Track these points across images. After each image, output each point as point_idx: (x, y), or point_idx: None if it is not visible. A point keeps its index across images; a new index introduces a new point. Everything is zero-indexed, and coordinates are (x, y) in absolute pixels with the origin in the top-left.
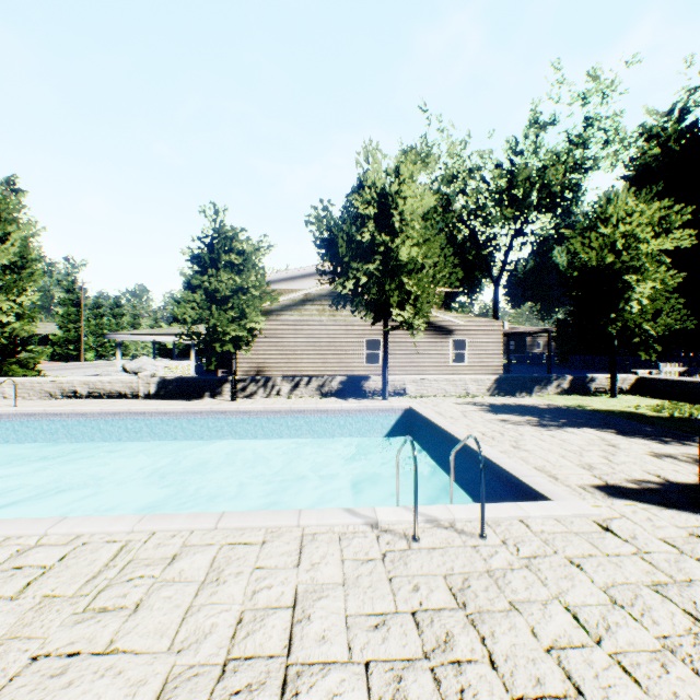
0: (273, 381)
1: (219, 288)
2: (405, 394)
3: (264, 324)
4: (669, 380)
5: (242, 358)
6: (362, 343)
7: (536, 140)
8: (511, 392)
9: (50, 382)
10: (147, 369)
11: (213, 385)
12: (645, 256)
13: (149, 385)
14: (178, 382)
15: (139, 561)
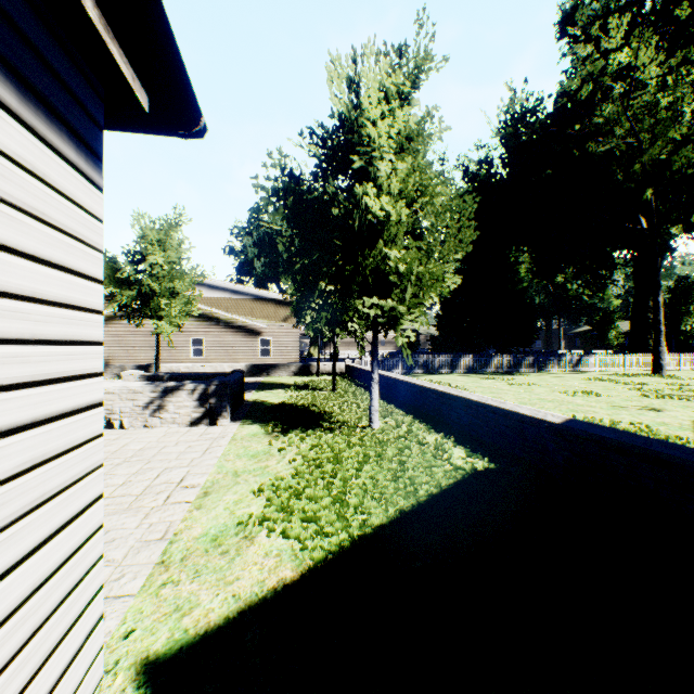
0: None
1: None
2: None
3: None
4: (349, 365)
5: None
6: (190, 342)
7: None
8: (258, 374)
9: None
10: None
11: None
12: None
13: None
14: None
15: None
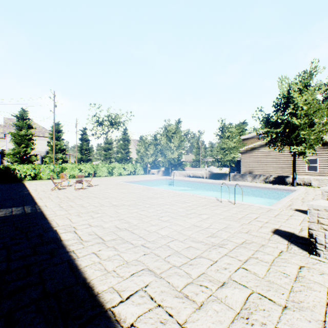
0: (244, 175)
1: (221, 144)
2: (310, 185)
3: (238, 155)
4: None
5: (242, 167)
6: (304, 161)
7: None
8: None
9: (184, 172)
10: (212, 170)
11: (224, 176)
12: None
13: (206, 174)
14: (214, 174)
15: (180, 195)
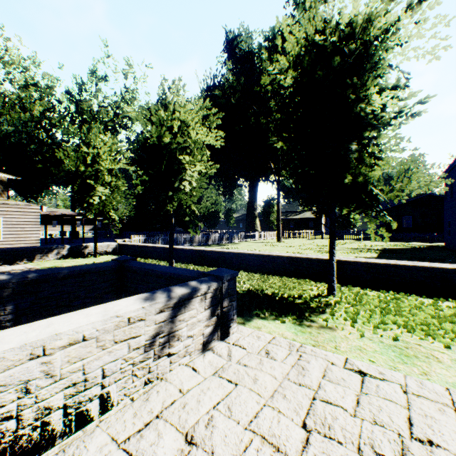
0: None
1: None
2: None
3: None
4: (128, 244)
5: None
6: None
7: (97, 86)
8: (12, 261)
9: None
10: None
11: None
12: (103, 170)
13: None
14: None
15: None
